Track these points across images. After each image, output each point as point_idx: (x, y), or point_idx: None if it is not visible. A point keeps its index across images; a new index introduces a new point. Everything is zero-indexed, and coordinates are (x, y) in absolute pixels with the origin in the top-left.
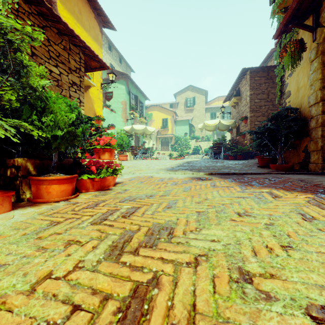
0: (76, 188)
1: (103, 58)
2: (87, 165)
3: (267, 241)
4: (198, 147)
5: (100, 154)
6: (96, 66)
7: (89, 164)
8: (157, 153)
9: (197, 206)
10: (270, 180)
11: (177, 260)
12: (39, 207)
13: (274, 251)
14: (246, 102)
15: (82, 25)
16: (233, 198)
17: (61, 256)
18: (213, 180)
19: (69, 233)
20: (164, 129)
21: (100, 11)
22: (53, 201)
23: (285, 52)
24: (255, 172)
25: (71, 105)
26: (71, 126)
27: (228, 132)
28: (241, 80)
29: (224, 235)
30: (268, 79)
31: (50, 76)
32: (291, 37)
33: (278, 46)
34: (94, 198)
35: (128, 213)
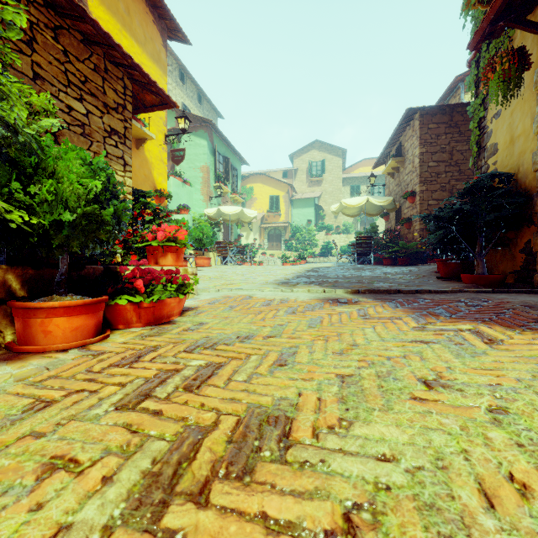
0: (107, 321)
1: (170, 94)
2: (128, 277)
3: (509, 461)
4: (331, 244)
5: (158, 257)
6: (153, 102)
7: (132, 275)
8: (261, 253)
9: (338, 361)
10: (468, 305)
11: (303, 524)
12: (24, 364)
13: (535, 493)
14: (413, 166)
15: (131, 34)
16: (406, 344)
17: (19, 510)
18: (362, 304)
19: (60, 435)
20: (274, 214)
21: (163, 10)
22: (56, 350)
23: (491, 71)
24: (436, 289)
25: (93, 163)
26: (92, 203)
27: (380, 219)
28: (405, 129)
29: (404, 440)
30: (452, 128)
31: (68, 118)
32: (499, 49)
33: (473, 66)
34: (137, 341)
35: (198, 379)
